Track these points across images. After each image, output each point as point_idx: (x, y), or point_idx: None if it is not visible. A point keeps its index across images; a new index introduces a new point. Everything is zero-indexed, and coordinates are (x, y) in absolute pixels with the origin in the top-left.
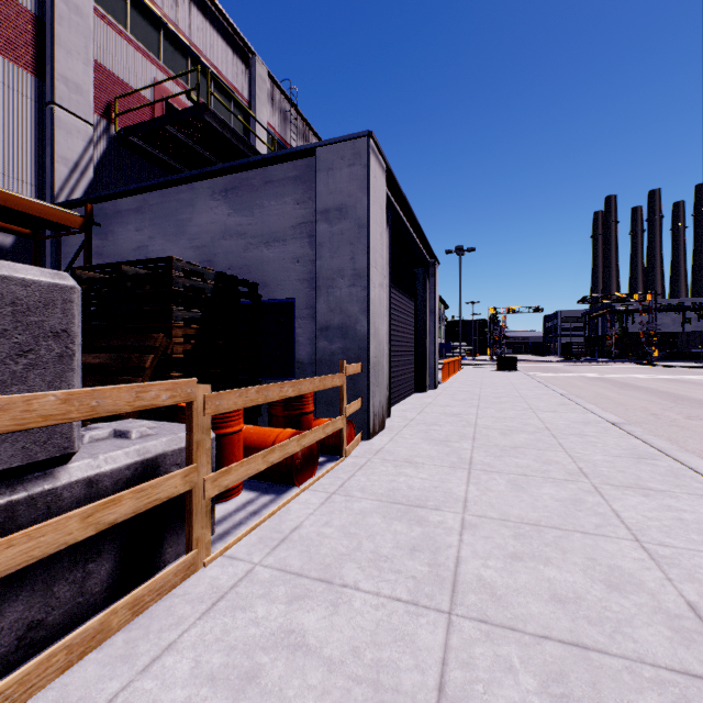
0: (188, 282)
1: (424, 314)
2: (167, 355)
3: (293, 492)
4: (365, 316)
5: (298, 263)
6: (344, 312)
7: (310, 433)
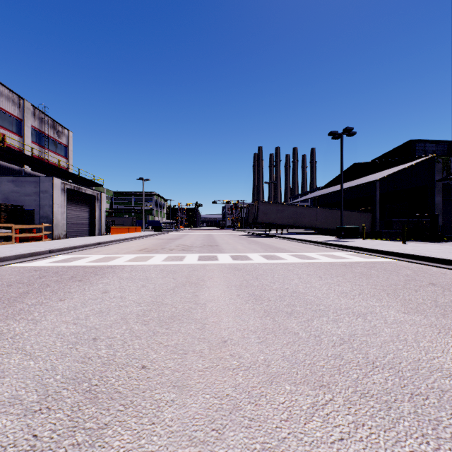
0: (5, 208)
1: (95, 211)
2: (0, 222)
3: (29, 242)
4: (52, 214)
5: (36, 201)
6: (47, 213)
7: (33, 234)
